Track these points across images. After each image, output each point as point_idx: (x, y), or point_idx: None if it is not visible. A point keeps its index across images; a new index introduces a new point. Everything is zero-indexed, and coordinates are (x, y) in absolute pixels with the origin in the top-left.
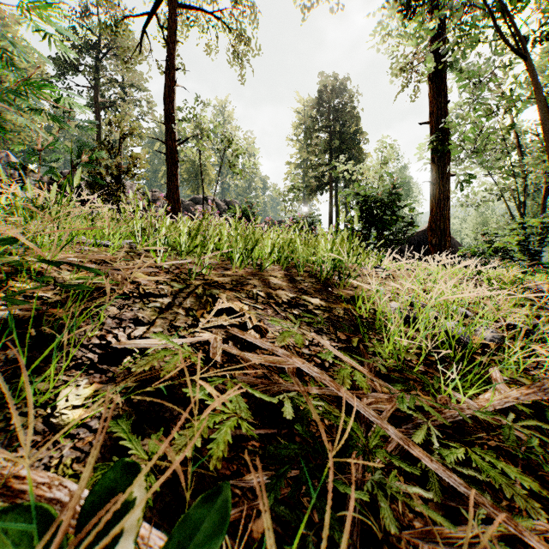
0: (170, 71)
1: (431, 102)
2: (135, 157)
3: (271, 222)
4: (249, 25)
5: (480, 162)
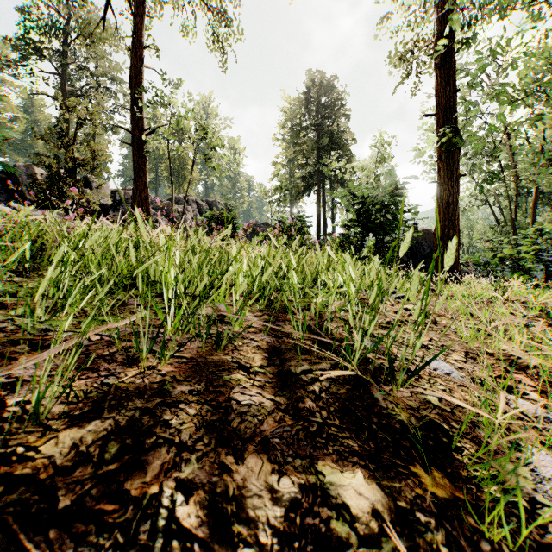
0: (136, 48)
1: (438, 91)
2: (95, 147)
3: (256, 224)
4: (230, 3)
5: (472, 165)
